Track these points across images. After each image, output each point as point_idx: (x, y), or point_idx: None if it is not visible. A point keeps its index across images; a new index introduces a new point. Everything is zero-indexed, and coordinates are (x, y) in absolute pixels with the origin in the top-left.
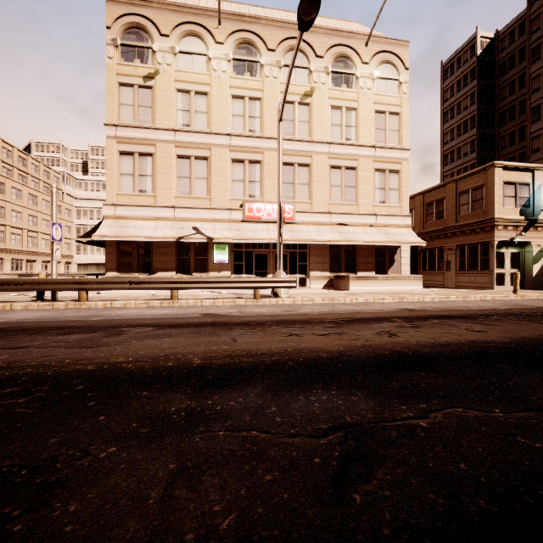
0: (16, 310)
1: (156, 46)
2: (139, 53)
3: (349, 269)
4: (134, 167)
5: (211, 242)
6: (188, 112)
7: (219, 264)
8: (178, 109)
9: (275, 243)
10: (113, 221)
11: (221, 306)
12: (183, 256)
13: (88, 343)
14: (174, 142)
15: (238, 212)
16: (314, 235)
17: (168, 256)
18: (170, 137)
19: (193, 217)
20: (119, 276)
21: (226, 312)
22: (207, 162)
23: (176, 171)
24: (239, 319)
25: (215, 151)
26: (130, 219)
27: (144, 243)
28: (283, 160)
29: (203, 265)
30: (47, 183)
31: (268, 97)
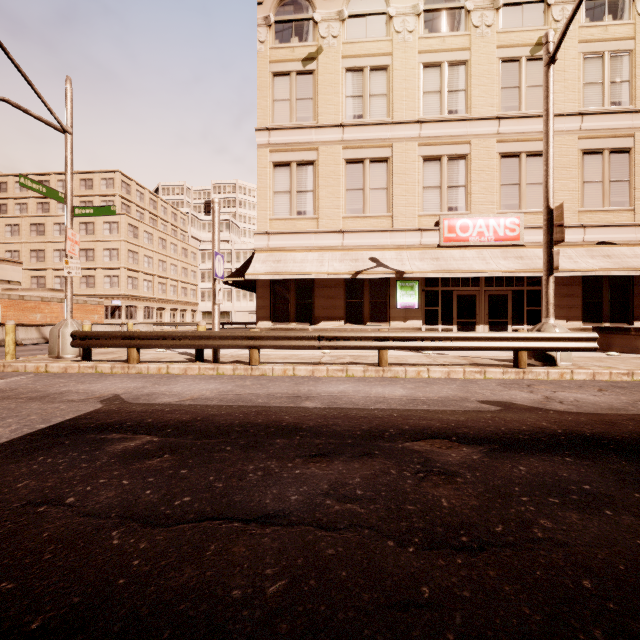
0: (177, 377)
1: (318, 14)
2: (297, 29)
3: (616, 316)
4: (291, 182)
5: (393, 278)
6: (361, 98)
7: (404, 310)
8: (347, 96)
9: (488, 278)
10: (266, 254)
11: (479, 382)
12: (354, 299)
13: (419, 513)
14: (341, 142)
15: (433, 233)
16: (562, 262)
17: (334, 300)
18: (337, 136)
19: (368, 244)
20: (281, 327)
21: (528, 400)
22: (387, 165)
23: (344, 182)
24: (615, 426)
25: (397, 148)
26: (286, 251)
27: (303, 283)
28: (502, 150)
29: (381, 311)
30: (174, 226)
31: (478, 57)
